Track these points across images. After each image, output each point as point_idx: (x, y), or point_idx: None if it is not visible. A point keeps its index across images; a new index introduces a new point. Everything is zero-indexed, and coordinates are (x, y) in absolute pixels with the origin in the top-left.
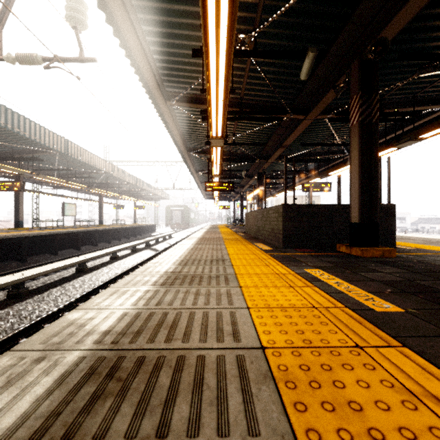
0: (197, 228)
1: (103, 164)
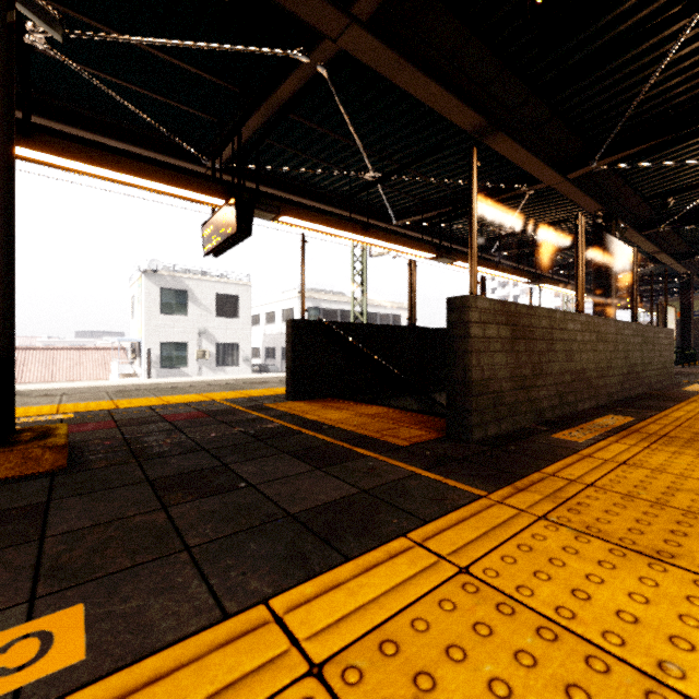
0: None
1: None
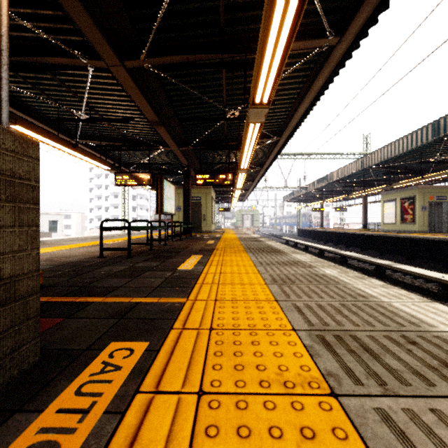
0: None
1: None
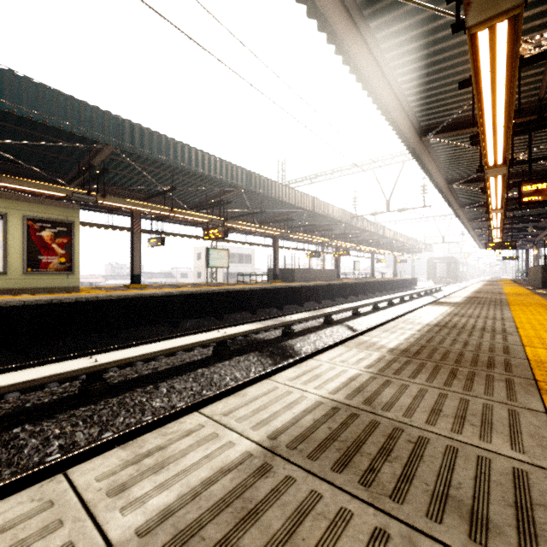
0: (467, 284)
1: (389, 232)
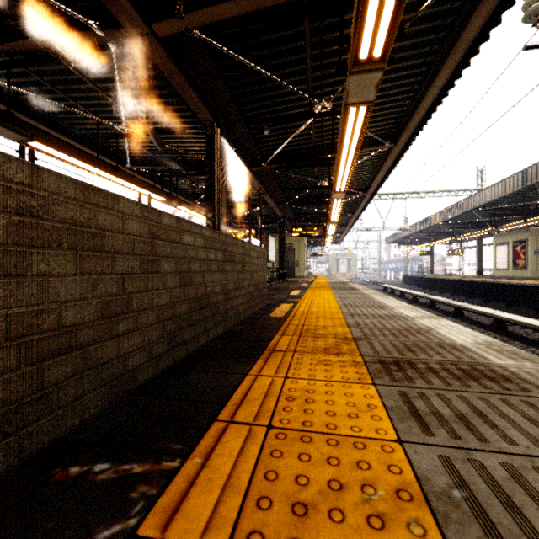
0: None
1: None
